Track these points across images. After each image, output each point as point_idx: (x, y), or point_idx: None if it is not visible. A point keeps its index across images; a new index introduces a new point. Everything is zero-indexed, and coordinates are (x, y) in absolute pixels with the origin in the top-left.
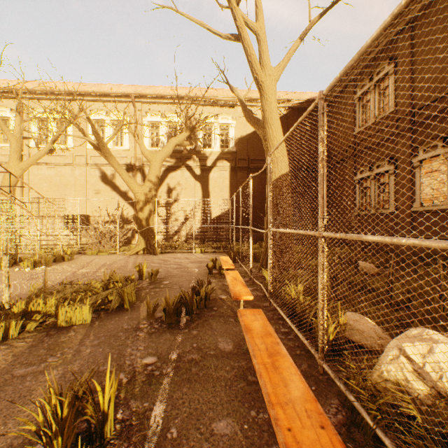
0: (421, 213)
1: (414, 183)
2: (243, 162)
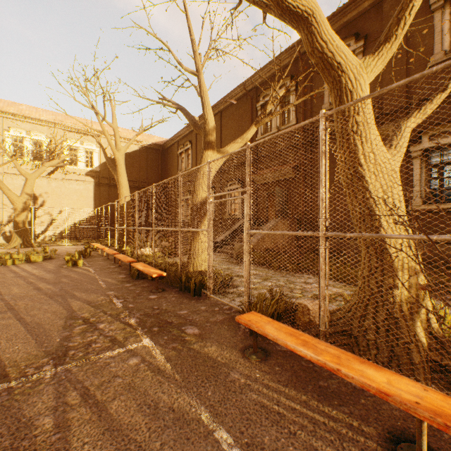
0: None
1: None
2: (106, 180)
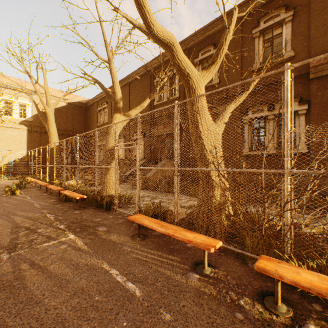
0: None
1: None
2: (38, 128)
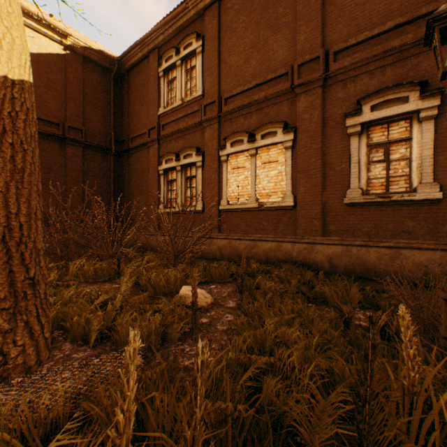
0: (228, 212)
1: (221, 179)
2: None
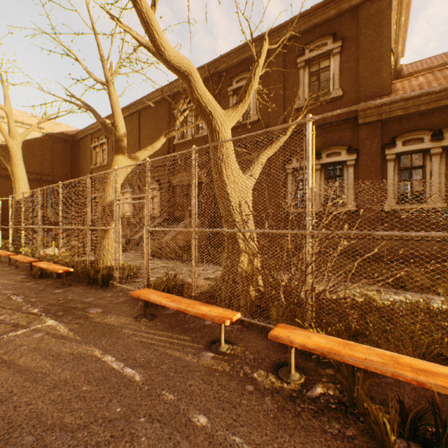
0: None
1: None
2: None
